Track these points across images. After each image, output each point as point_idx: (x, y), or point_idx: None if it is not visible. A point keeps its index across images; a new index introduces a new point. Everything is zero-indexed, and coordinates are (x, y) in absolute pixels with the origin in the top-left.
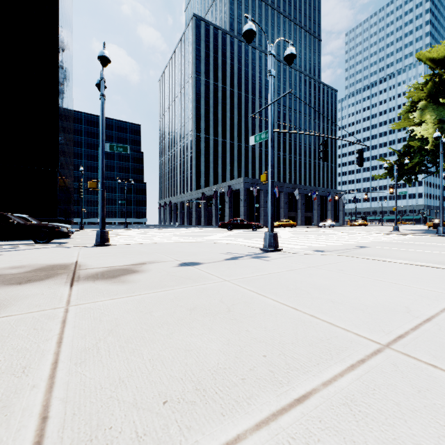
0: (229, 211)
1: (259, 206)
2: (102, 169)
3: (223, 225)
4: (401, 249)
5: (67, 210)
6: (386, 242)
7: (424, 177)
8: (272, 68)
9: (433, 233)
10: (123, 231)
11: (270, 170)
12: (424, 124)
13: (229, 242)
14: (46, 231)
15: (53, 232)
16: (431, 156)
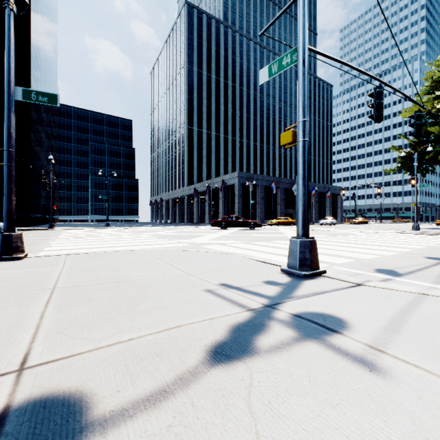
0: (223, 207)
1: (254, 203)
2: (8, 129)
3: (216, 223)
4: None
5: (48, 206)
6: None
7: None
8: None
9: None
10: (99, 230)
11: (302, 118)
12: None
13: (223, 248)
14: None
15: None
16: None
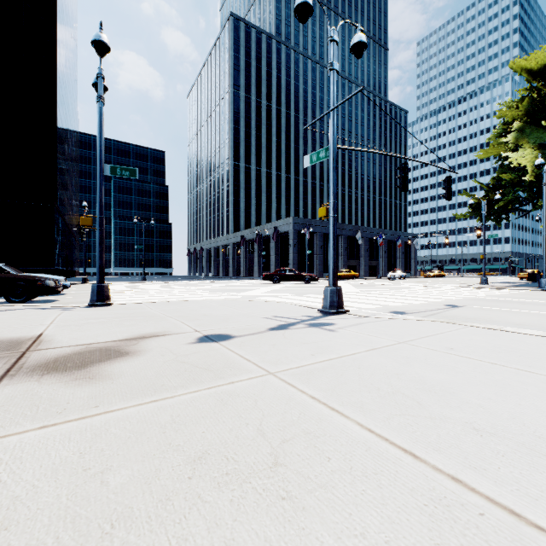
0: (275, 258)
1: (312, 253)
2: (100, 199)
3: (268, 277)
4: (508, 310)
5: (70, 257)
6: (480, 299)
7: (518, 217)
8: (334, 60)
9: (532, 286)
10: (139, 284)
11: (332, 200)
12: (520, 150)
13: (276, 299)
14: (23, 286)
15: (34, 287)
16: (527, 191)
